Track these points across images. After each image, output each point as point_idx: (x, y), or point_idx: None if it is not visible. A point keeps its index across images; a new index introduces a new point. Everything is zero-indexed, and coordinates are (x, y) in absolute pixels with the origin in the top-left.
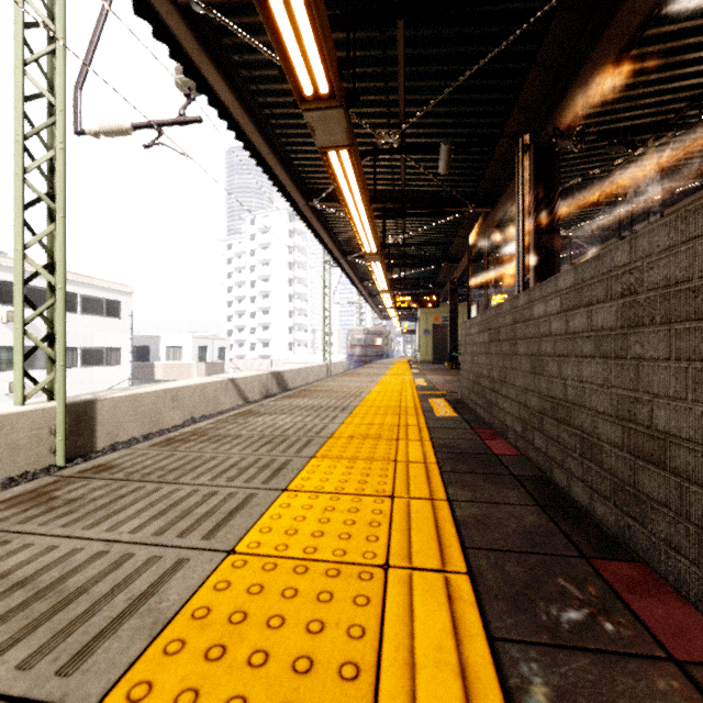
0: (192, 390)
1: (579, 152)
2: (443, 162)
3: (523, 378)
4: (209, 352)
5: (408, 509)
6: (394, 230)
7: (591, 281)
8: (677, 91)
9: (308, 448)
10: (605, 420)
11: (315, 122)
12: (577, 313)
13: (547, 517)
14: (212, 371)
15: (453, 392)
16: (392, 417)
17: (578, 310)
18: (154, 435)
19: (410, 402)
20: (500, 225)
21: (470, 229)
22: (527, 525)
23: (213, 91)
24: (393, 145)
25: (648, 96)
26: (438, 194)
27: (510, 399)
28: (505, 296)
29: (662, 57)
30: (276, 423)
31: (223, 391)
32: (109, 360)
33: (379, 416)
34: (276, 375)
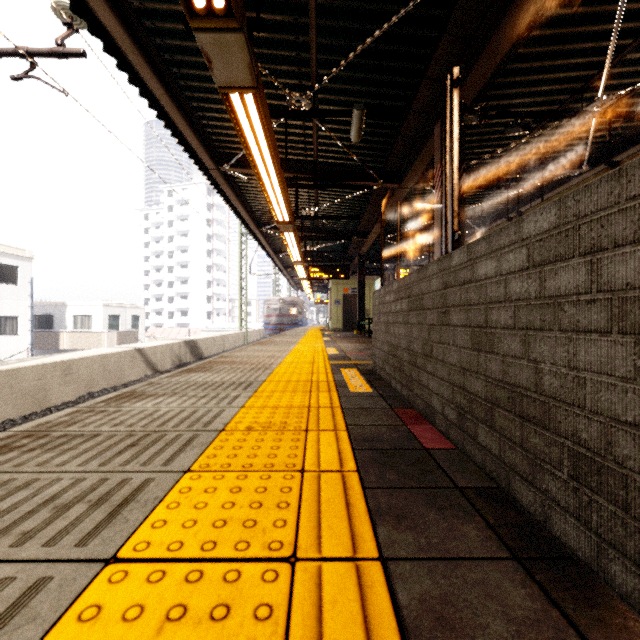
0: (90, 362)
1: (477, 135)
2: (355, 128)
3: (459, 354)
4: (121, 320)
5: (318, 593)
6: (307, 202)
7: (600, 214)
8: (563, 82)
9: (185, 453)
10: (639, 436)
11: (211, 49)
12: (564, 266)
13: (539, 590)
14: (125, 340)
15: (364, 361)
16: (302, 396)
17: (567, 261)
18: (37, 415)
19: (322, 374)
20: (404, 203)
21: (378, 205)
22: (519, 620)
23: (95, 16)
24: (305, 108)
25: (540, 83)
26: (349, 168)
27: (438, 377)
28: (408, 269)
29: (557, 43)
30: (158, 410)
31: (128, 362)
32: (3, 330)
33: (287, 395)
34: (189, 343)
